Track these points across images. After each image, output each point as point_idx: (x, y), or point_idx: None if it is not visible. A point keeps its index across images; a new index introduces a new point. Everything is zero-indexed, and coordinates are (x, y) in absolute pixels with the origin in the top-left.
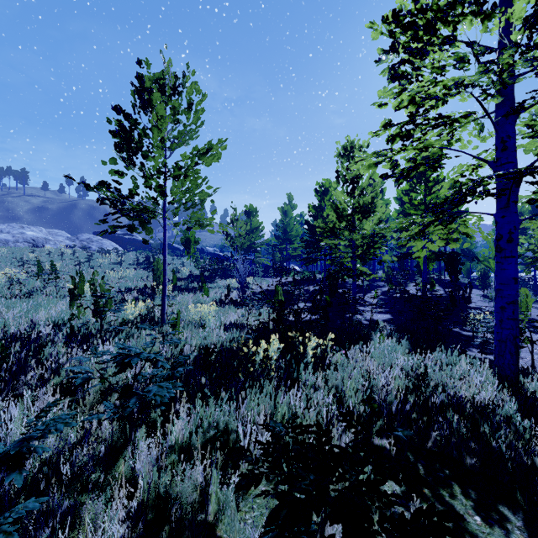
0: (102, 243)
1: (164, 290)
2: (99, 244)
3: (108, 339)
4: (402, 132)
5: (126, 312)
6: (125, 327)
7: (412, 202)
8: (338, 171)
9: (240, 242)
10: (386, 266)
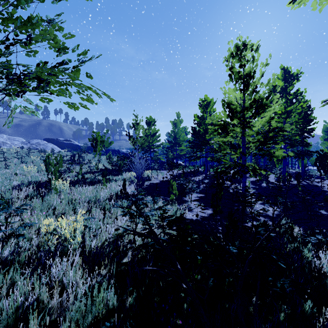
0: (46, 146)
1: None
2: (44, 146)
3: None
4: None
5: None
6: None
7: (275, 111)
8: (231, 67)
9: (140, 142)
10: None
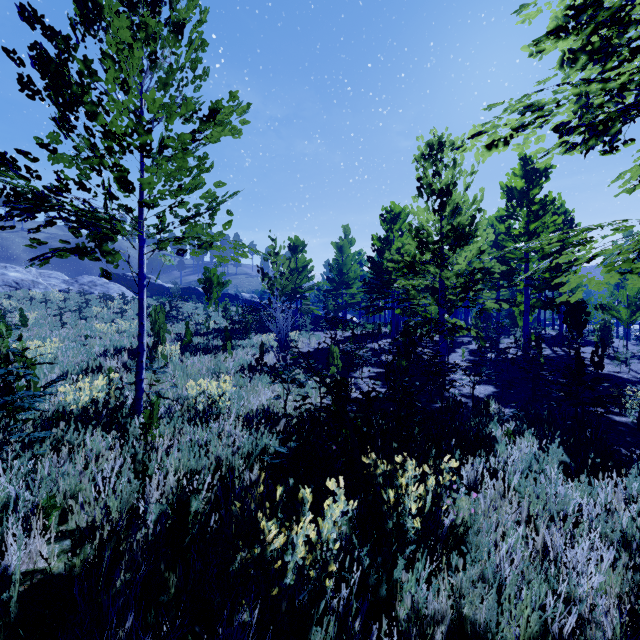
0: (108, 287)
1: (139, 358)
2: (104, 288)
3: (6, 459)
4: (592, 43)
5: (65, 399)
6: (48, 432)
7: (510, 231)
8: (420, 178)
9: (281, 284)
10: (467, 317)
